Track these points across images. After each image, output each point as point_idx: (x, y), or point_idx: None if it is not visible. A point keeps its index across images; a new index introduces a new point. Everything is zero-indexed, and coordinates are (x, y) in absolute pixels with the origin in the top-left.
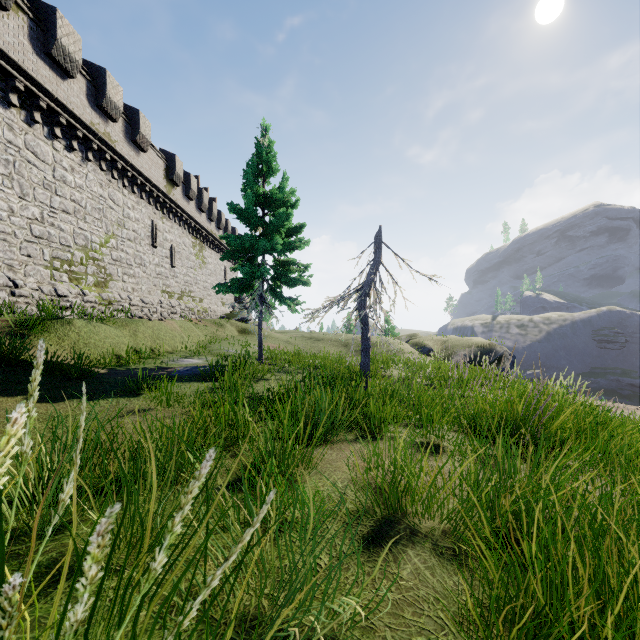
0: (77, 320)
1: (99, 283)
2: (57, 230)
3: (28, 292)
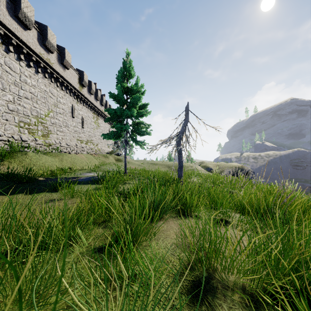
0: (30, 152)
1: (44, 135)
2: (22, 107)
3: (6, 138)
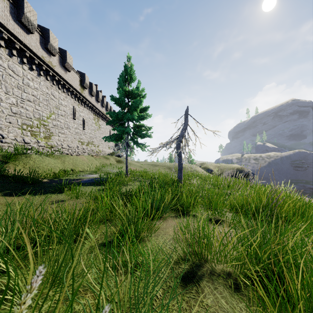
0: (33, 155)
1: (46, 137)
2: (24, 110)
3: (9, 141)
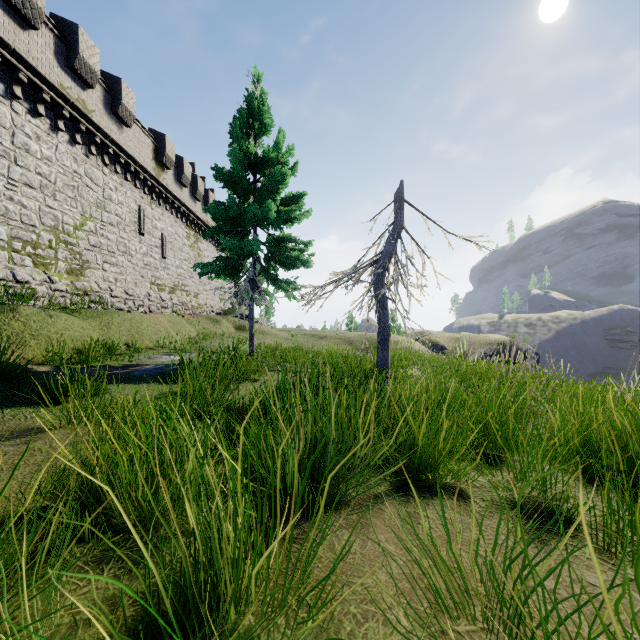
0: (25, 307)
1: (73, 270)
2: (17, 206)
3: None
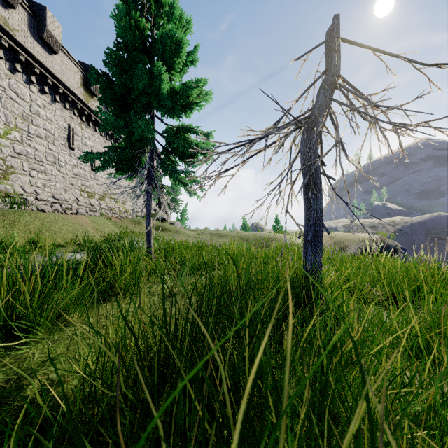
0: None
1: None
2: None
3: None
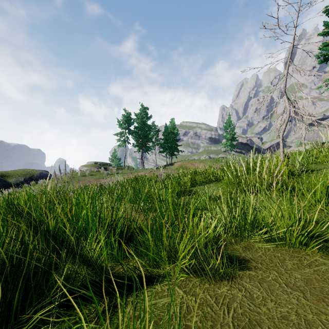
0: None
1: None
2: None
3: None
